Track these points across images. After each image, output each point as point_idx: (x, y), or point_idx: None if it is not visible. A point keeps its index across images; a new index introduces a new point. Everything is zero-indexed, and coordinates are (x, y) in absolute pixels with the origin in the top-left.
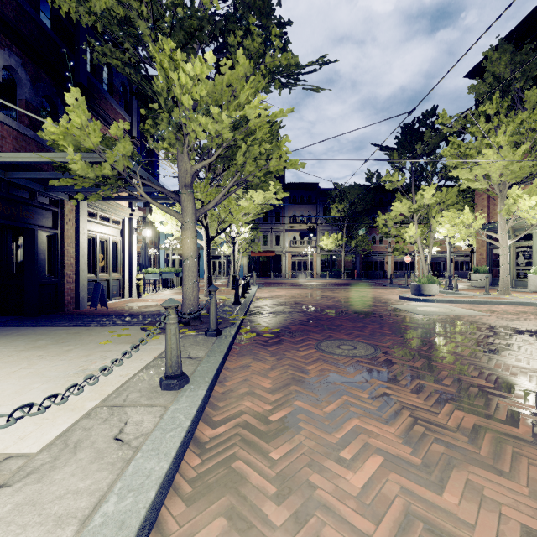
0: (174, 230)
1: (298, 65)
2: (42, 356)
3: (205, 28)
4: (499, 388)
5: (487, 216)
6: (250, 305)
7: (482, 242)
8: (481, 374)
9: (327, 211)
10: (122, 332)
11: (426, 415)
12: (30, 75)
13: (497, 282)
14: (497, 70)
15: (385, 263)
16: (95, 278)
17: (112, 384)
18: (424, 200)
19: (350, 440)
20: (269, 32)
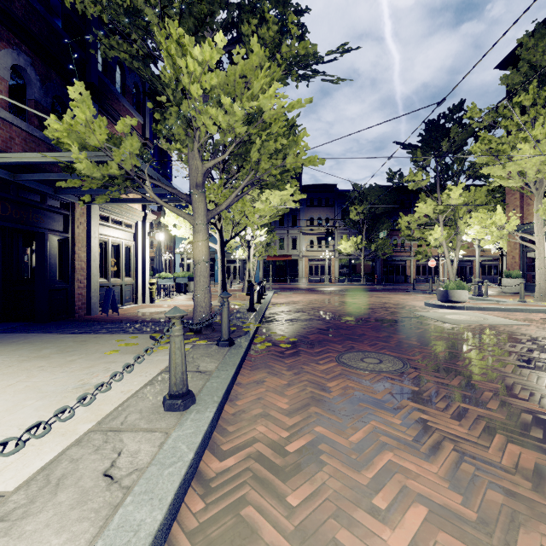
0: (188, 233)
1: (316, 56)
2: (43, 367)
3: (217, 13)
4: None
5: (519, 216)
6: (265, 312)
7: (515, 244)
8: (531, 396)
9: (346, 213)
10: (130, 341)
11: (474, 450)
12: (40, 74)
13: (531, 288)
14: (533, 58)
15: (407, 267)
16: (107, 283)
17: (111, 402)
18: (451, 201)
19: (383, 482)
20: (286, 19)
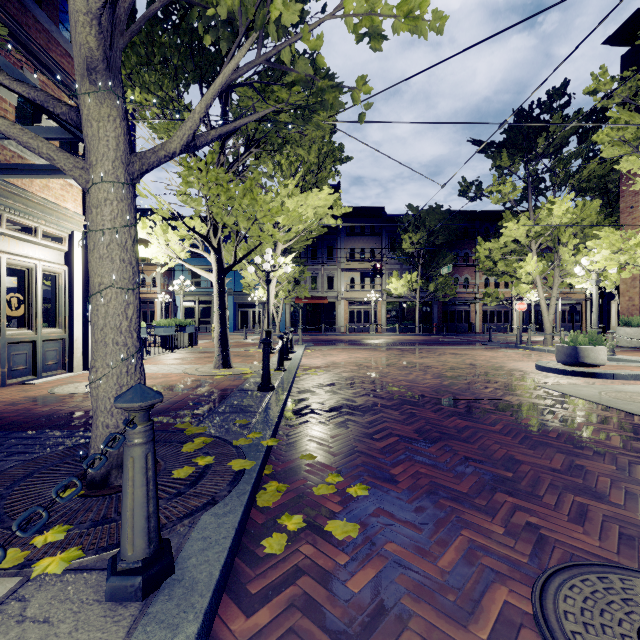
0: (164, 255)
1: None
2: None
3: None
4: None
5: None
6: (292, 387)
7: (633, 281)
8: None
9: (396, 244)
10: None
11: None
12: None
13: None
14: None
15: (471, 312)
16: None
17: None
18: (553, 219)
19: None
20: None
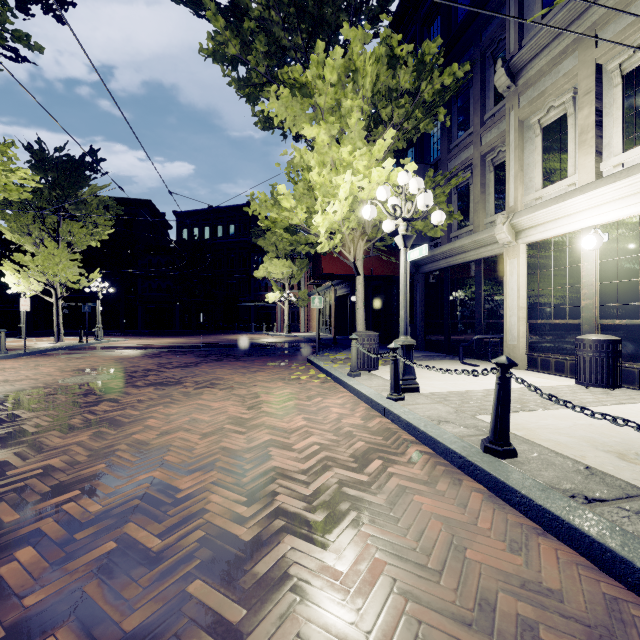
0: None
1: None
2: None
3: None
4: (25, 544)
5: None
6: None
7: None
8: None
9: None
10: None
11: (227, 479)
12: None
13: None
14: None
15: None
16: None
17: (555, 446)
18: None
19: (312, 454)
20: None
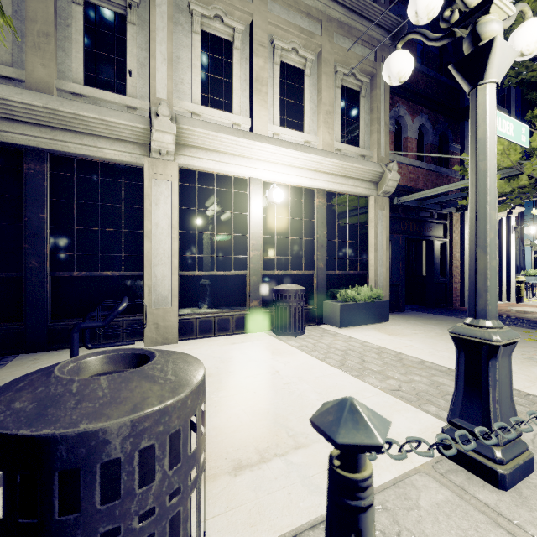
0: None
1: None
2: None
3: None
4: None
5: None
6: None
7: None
8: None
9: None
10: None
11: None
12: (431, 123)
13: None
14: None
15: None
16: None
17: None
18: None
19: None
20: None
